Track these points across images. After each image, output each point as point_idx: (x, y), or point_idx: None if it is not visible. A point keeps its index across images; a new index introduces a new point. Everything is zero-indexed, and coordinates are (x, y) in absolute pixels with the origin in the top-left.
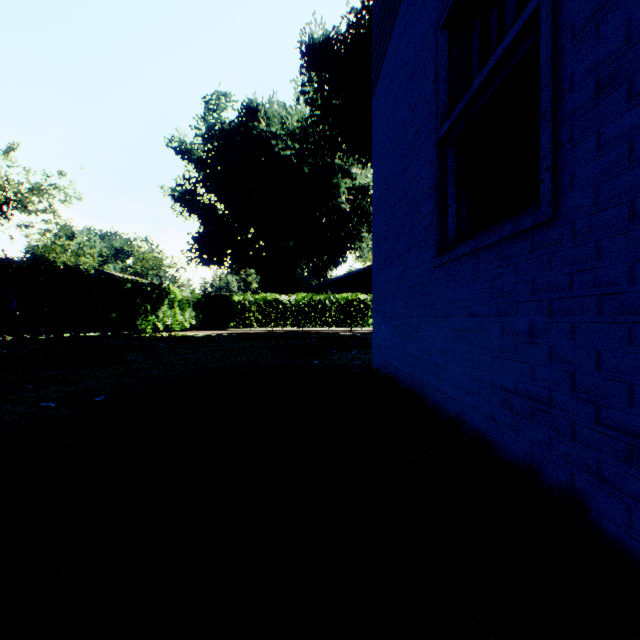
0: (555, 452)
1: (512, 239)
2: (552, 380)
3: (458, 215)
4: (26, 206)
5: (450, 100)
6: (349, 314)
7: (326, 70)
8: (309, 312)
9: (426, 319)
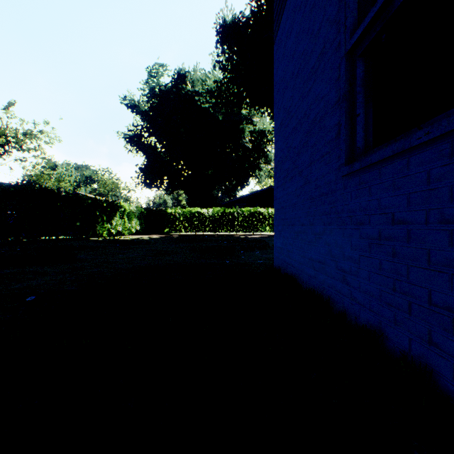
0: None
1: None
2: None
3: (365, 126)
4: (21, 146)
5: (358, 13)
6: (251, 223)
7: (235, 44)
8: (222, 221)
9: (331, 226)
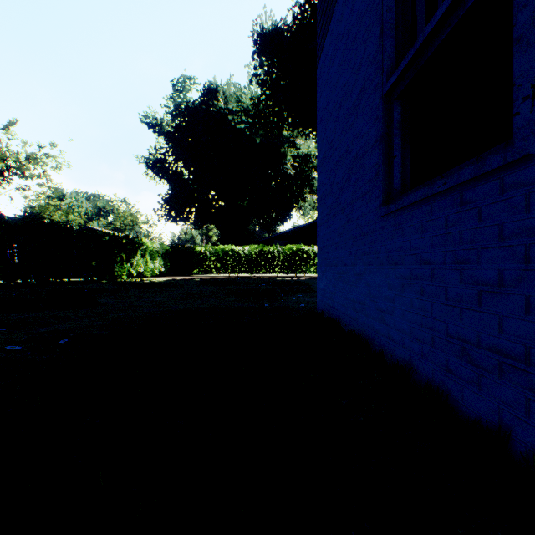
0: (534, 416)
1: (474, 182)
2: (530, 335)
3: (403, 166)
4: (23, 172)
5: (395, 55)
6: (294, 262)
7: (275, 55)
8: (260, 261)
9: (371, 267)
